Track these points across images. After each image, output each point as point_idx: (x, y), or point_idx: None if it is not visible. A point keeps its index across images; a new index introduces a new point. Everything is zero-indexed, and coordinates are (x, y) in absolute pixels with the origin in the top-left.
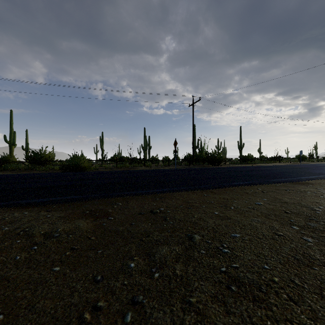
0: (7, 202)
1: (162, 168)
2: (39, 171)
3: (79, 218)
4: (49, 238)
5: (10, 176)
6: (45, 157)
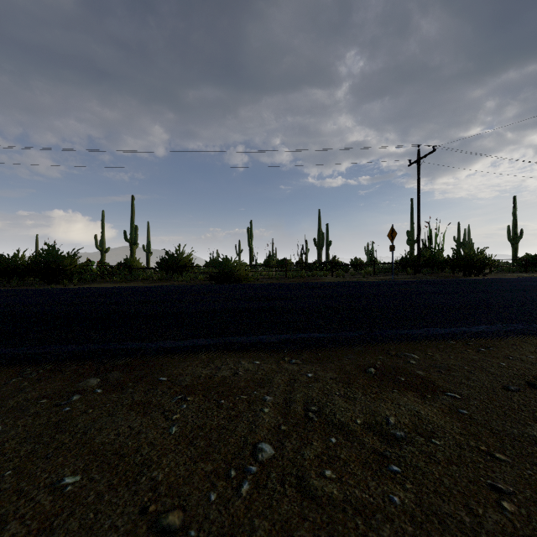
0: (214, 339)
1: (368, 280)
2: (177, 282)
3: (383, 388)
4: (392, 442)
5: (152, 289)
6: (183, 261)
